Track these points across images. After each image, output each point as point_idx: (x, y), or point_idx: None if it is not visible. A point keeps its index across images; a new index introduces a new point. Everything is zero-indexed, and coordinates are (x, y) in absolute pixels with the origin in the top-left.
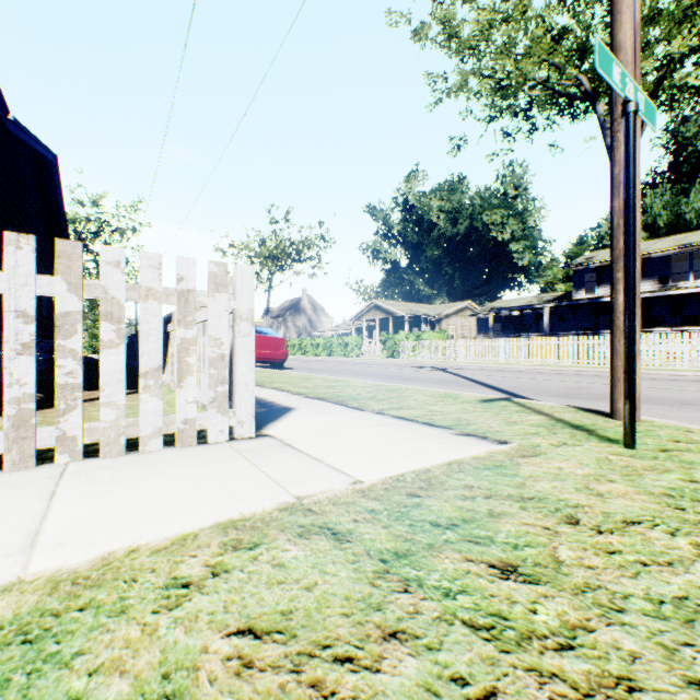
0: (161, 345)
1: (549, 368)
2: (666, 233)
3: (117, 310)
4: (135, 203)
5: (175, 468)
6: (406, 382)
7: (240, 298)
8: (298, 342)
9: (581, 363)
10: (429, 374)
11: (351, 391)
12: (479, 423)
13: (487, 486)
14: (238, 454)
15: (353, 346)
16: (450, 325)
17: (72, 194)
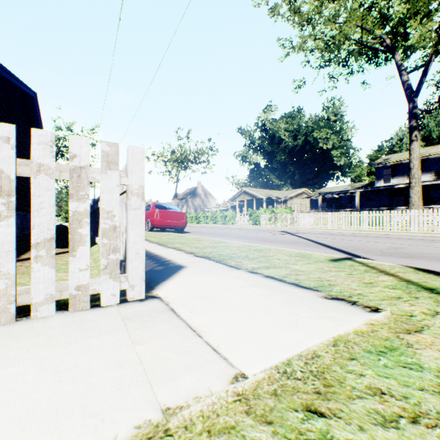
0: (53, 217)
1: (364, 232)
2: (438, 142)
3: (6, 183)
4: (93, 128)
5: (48, 345)
6: (267, 242)
7: (130, 175)
8: (194, 215)
9: (385, 229)
10: (282, 237)
11: (229, 250)
12: (340, 284)
13: (399, 390)
14: (122, 322)
15: (230, 217)
16: (292, 204)
17: (55, 122)
